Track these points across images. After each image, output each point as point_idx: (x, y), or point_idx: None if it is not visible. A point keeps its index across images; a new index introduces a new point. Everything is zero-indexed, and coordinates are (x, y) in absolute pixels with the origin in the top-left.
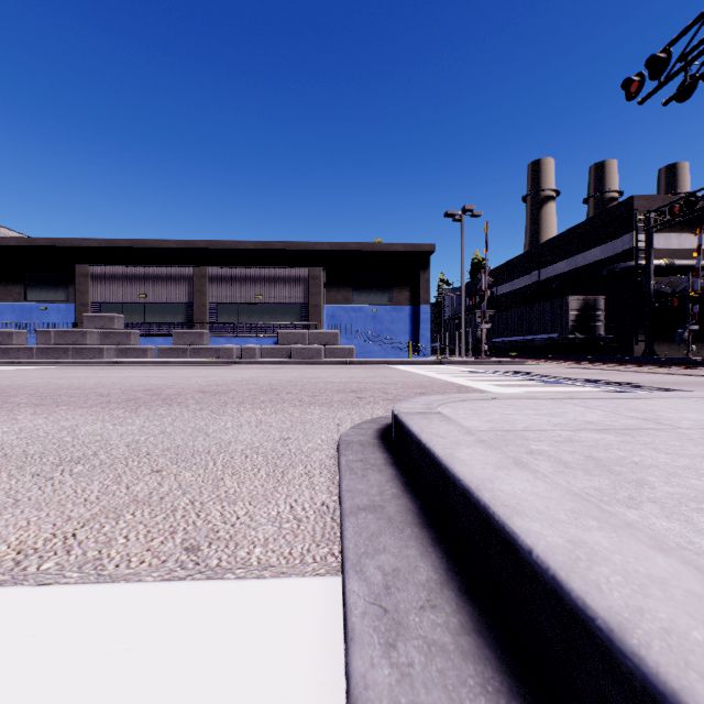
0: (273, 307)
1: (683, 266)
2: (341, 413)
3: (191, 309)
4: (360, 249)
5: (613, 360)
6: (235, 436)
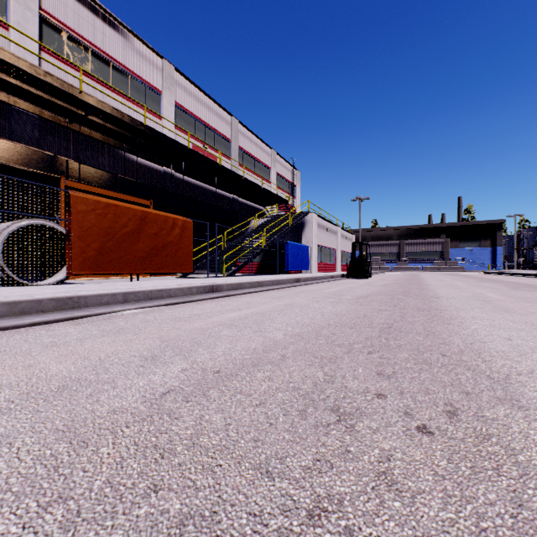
0: (428, 253)
1: None
2: None
3: (398, 254)
4: (463, 224)
5: None
6: None
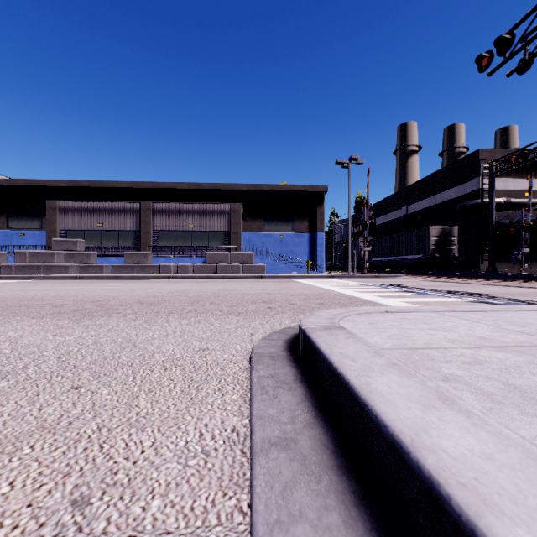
0: (202, 234)
1: (517, 203)
2: (254, 322)
3: (138, 235)
4: (270, 189)
5: (466, 275)
6: (160, 346)
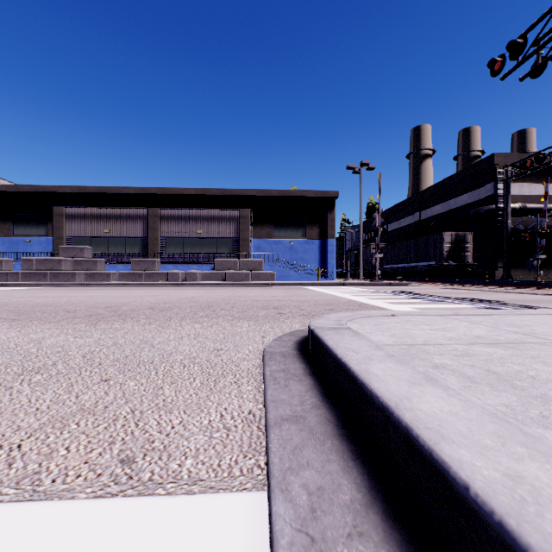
0: (211, 240)
1: (533, 209)
2: (265, 326)
3: (146, 242)
4: (279, 194)
5: (479, 282)
6: (176, 347)
